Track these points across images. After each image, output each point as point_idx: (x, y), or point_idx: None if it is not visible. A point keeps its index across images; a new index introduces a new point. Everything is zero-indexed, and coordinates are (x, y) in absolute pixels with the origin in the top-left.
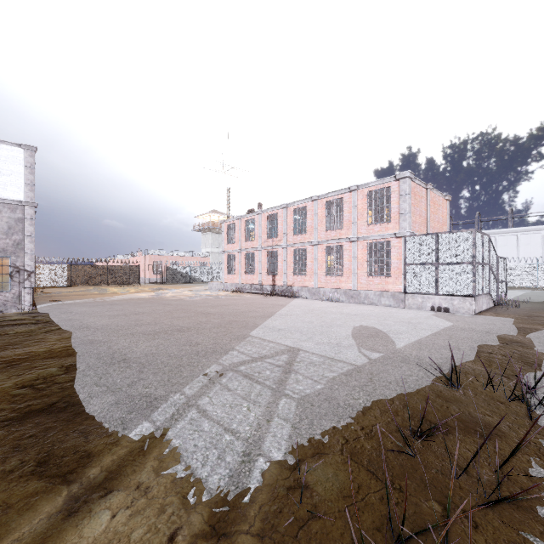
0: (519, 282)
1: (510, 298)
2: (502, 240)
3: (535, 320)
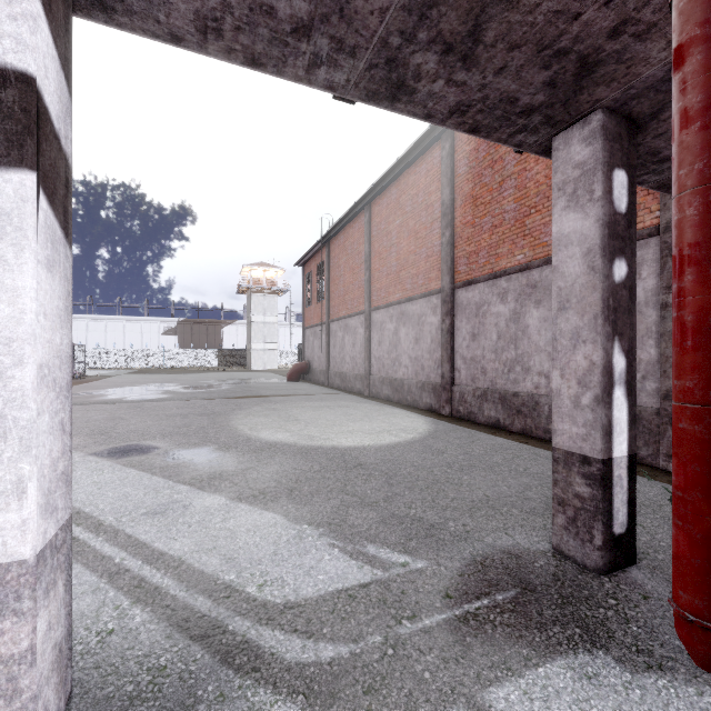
0: (120, 364)
1: (93, 375)
2: (112, 326)
3: (82, 383)
